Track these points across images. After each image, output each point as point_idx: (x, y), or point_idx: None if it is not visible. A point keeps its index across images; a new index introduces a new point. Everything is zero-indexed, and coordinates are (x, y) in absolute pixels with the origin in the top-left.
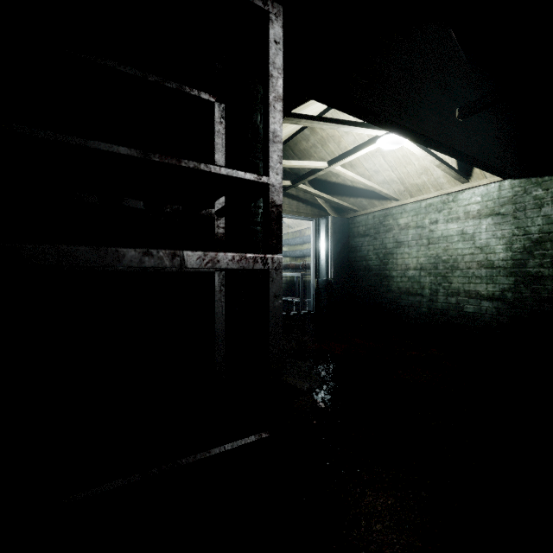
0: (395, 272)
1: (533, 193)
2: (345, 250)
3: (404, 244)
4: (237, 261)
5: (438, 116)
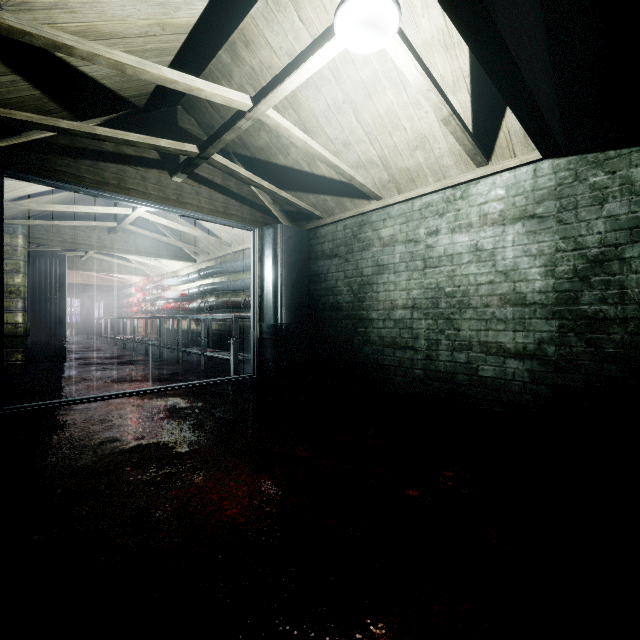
0: (375, 313)
1: (590, 180)
2: (303, 278)
3: (389, 268)
4: None
5: None
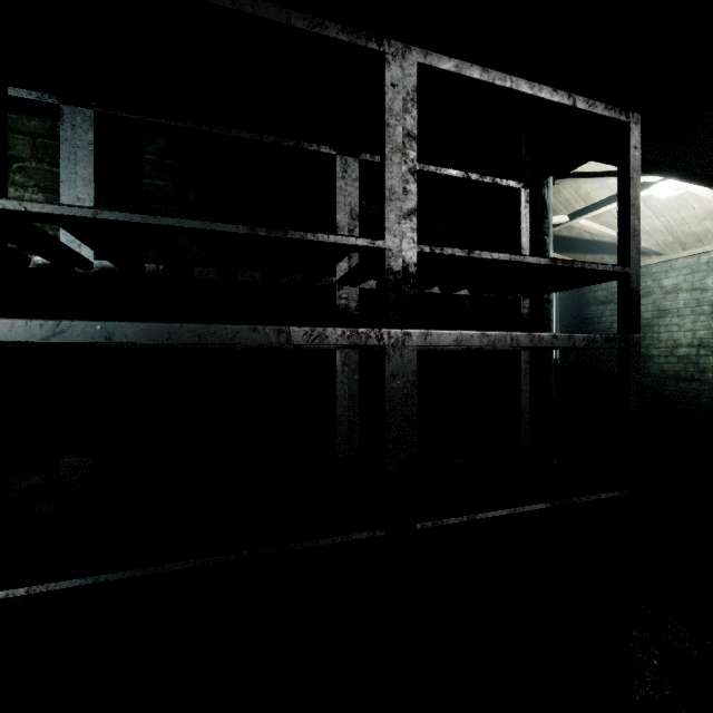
0: (656, 350)
1: None
2: (575, 321)
3: (672, 312)
4: (608, 341)
5: None
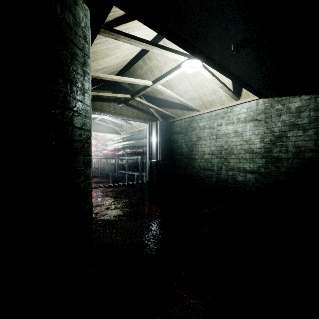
0: (197, 156)
1: (276, 107)
2: (168, 142)
3: (202, 138)
4: None
5: (220, 46)
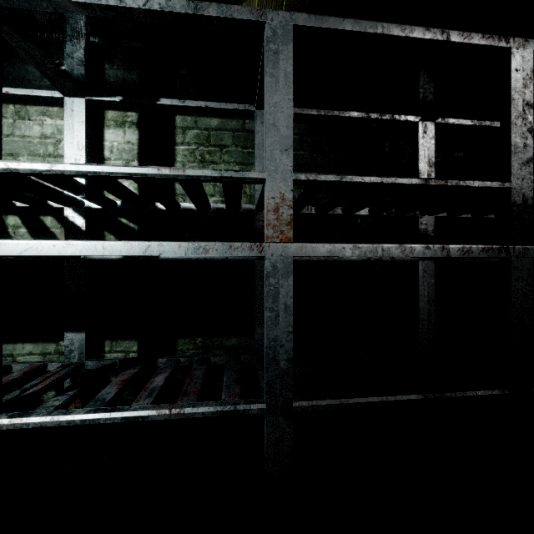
0: None
1: None
2: None
3: None
4: None
5: None
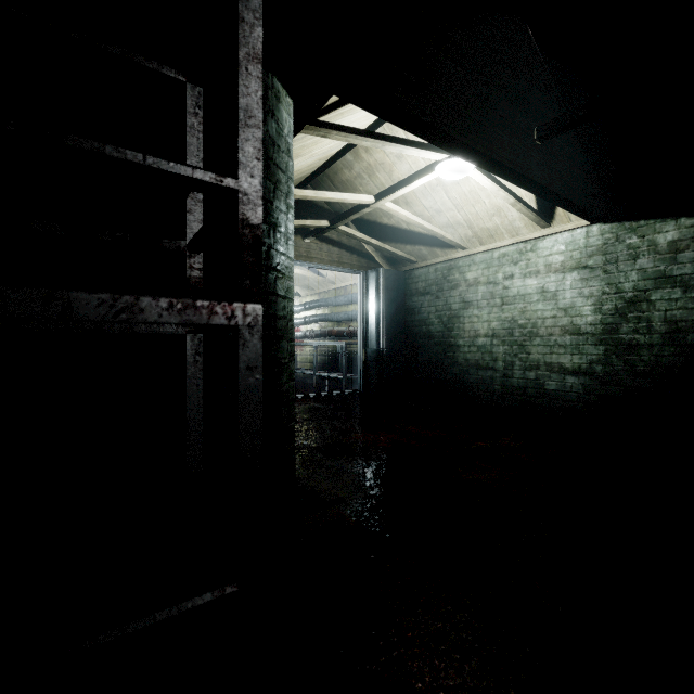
0: (462, 340)
1: (627, 242)
2: (400, 312)
3: (473, 304)
4: (177, 311)
5: (511, 135)
